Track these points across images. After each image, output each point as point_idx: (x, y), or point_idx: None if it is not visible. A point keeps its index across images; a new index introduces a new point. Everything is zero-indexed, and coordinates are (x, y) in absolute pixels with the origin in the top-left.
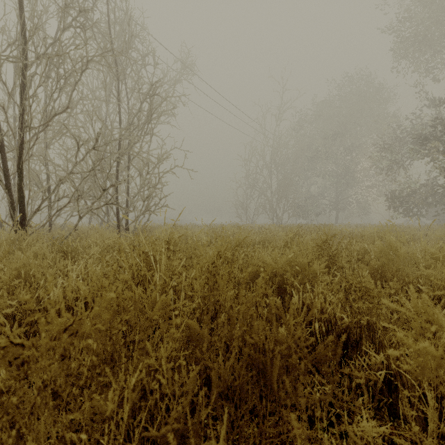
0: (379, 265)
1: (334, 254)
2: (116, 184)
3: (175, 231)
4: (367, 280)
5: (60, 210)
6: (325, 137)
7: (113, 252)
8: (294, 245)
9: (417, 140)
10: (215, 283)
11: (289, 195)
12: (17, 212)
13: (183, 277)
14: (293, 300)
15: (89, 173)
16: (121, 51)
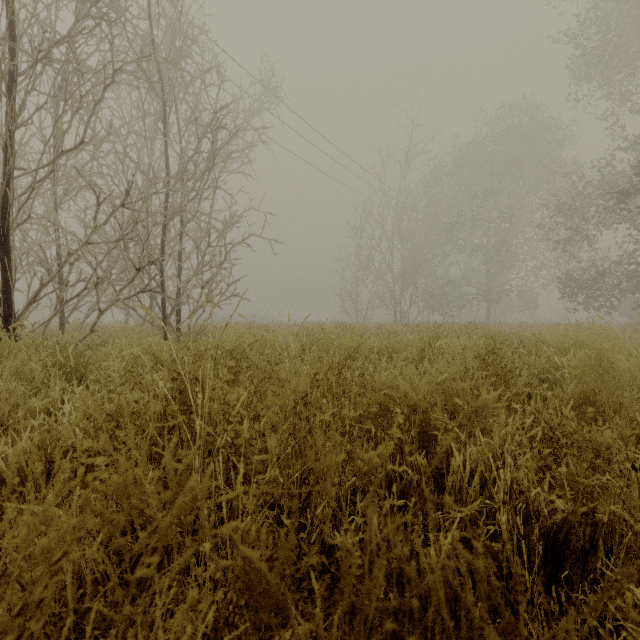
0: (589, 392)
1: (506, 371)
2: (157, 261)
3: (249, 333)
4: (596, 428)
5: (70, 300)
6: (471, 195)
7: (144, 368)
8: (439, 356)
9: (610, 198)
10: (308, 432)
11: (419, 280)
12: (2, 304)
13: (246, 425)
14: (453, 463)
15: (116, 244)
16: (166, 58)
